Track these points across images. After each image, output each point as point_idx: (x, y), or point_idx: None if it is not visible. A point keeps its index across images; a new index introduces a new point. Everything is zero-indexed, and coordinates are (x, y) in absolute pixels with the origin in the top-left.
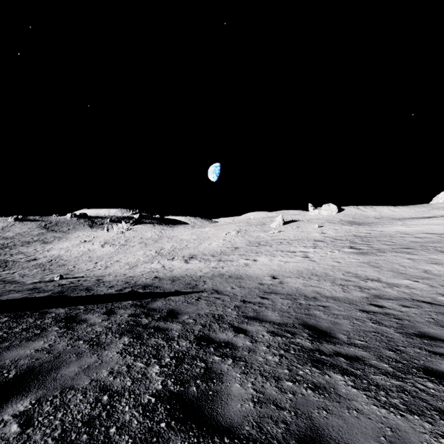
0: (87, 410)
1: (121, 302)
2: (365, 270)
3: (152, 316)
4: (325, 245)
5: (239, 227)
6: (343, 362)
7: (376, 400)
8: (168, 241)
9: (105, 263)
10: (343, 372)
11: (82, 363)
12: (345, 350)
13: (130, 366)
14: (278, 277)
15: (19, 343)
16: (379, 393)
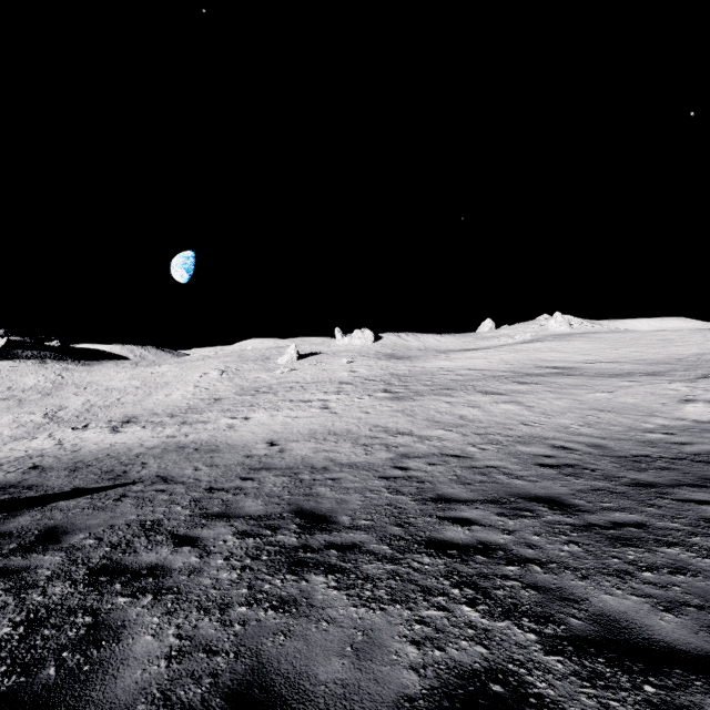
0: None
1: None
2: (397, 421)
3: None
4: (353, 389)
5: (226, 365)
6: (334, 556)
7: (358, 598)
8: (78, 393)
9: None
10: (329, 570)
11: None
12: (342, 538)
13: None
14: (279, 442)
15: None
16: (365, 587)
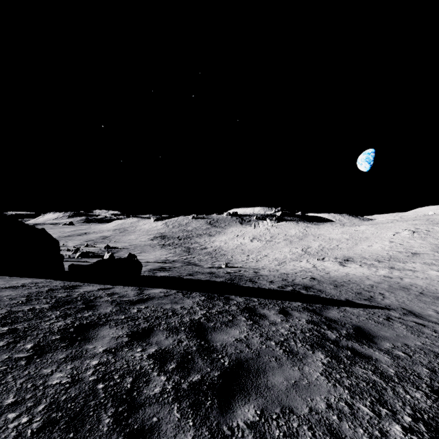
0: None
1: (289, 301)
2: None
3: (336, 330)
4: None
5: (414, 226)
6: None
7: None
8: (315, 240)
9: (255, 257)
10: None
11: (286, 374)
12: None
13: (350, 406)
14: None
15: (220, 327)
16: None
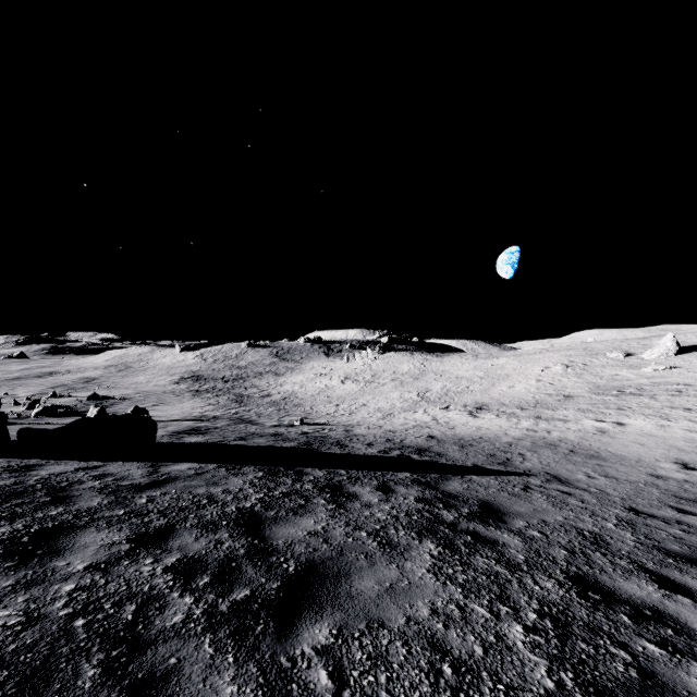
0: (425, 687)
1: (393, 472)
2: None
3: (455, 509)
4: None
5: (569, 359)
6: None
7: None
8: (436, 379)
9: (348, 407)
10: None
11: (379, 575)
12: None
13: (462, 608)
14: None
15: (286, 516)
16: None
